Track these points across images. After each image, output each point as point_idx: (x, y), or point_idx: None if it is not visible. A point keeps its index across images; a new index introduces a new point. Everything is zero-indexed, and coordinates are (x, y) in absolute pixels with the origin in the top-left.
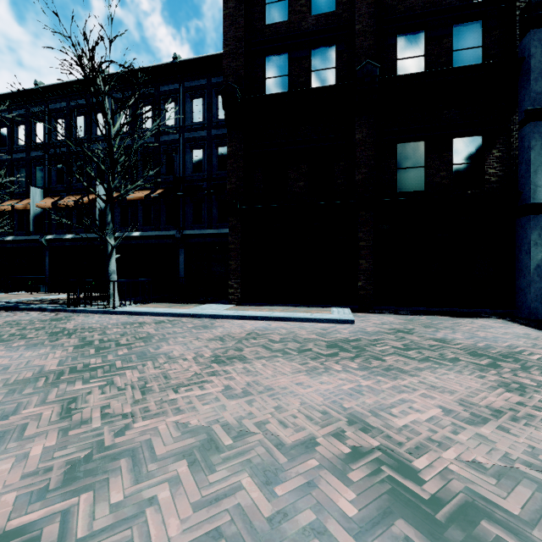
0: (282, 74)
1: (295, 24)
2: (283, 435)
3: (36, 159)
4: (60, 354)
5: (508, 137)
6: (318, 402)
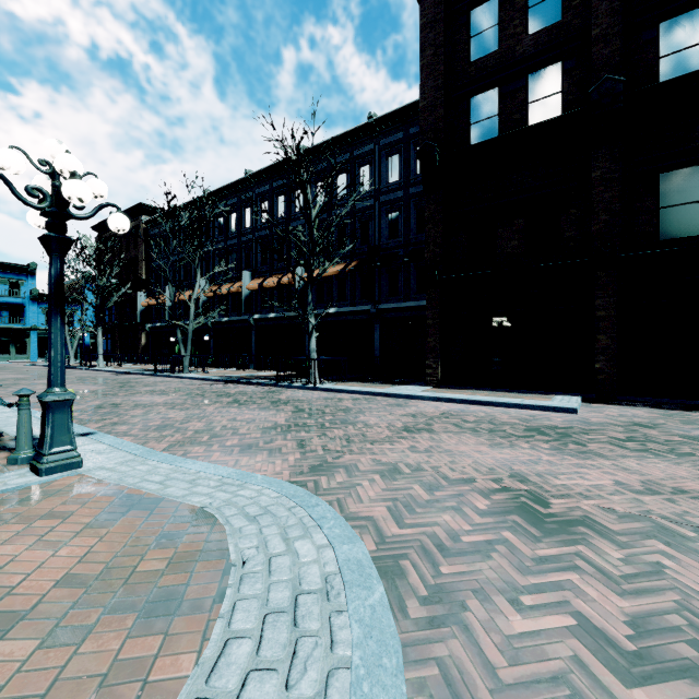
0: (490, 115)
1: (506, 52)
2: (450, 474)
3: (246, 243)
4: (284, 415)
5: None
6: (490, 463)
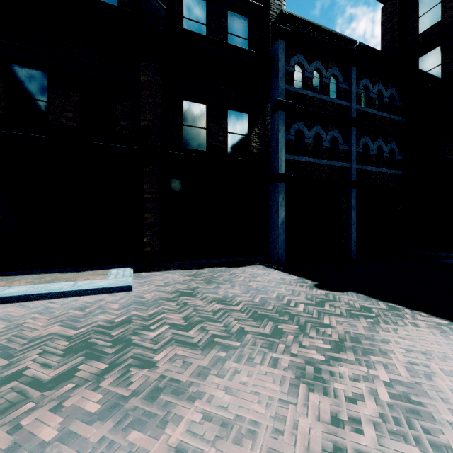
0: None
1: None
2: None
3: None
4: None
5: (264, 120)
6: None
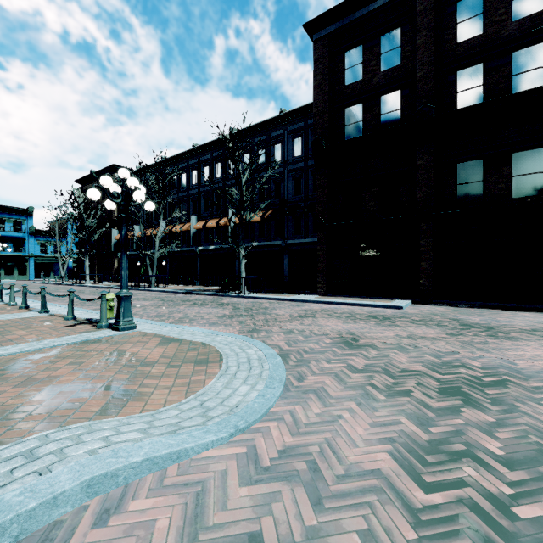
0: (357, 120)
1: (367, 81)
2: (317, 333)
3: (193, 196)
4: (228, 311)
5: None
6: (339, 329)
